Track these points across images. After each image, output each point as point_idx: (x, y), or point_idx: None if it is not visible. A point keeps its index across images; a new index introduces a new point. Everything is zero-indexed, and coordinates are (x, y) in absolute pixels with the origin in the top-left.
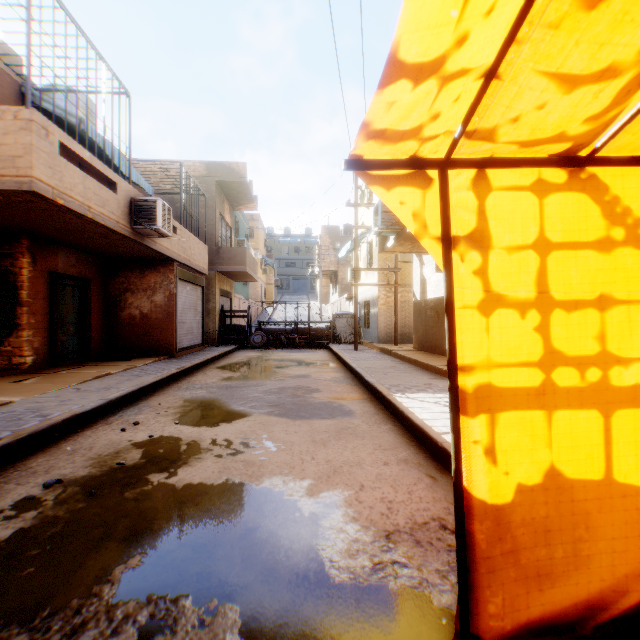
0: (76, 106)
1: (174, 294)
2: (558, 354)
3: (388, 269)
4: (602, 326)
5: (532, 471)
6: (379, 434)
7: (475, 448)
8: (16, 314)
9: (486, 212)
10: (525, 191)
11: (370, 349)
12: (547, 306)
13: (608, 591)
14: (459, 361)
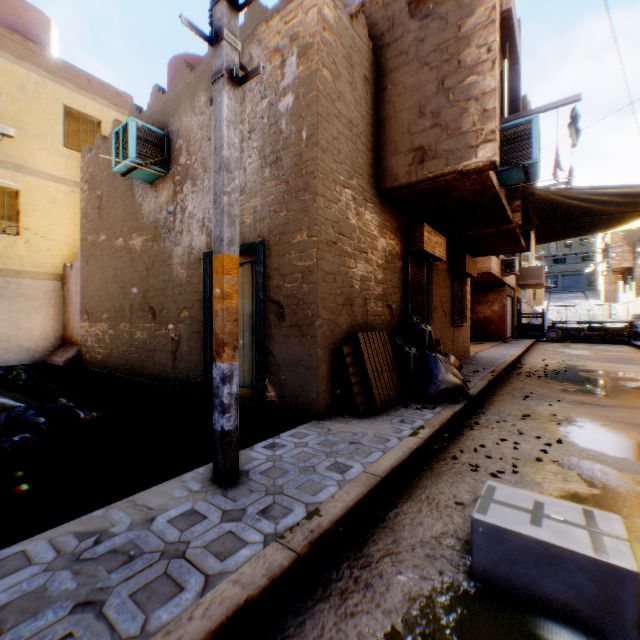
0: None
1: (505, 305)
2: None
3: None
4: None
5: None
6: None
7: None
8: None
9: None
10: None
11: None
12: None
13: None
14: None
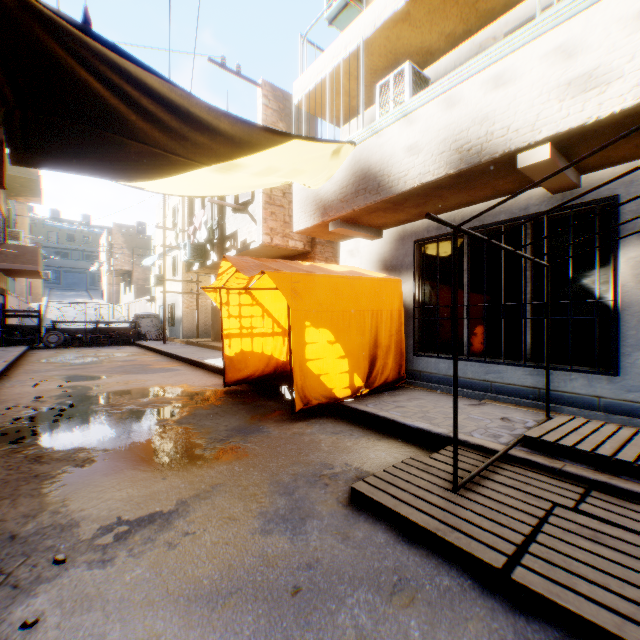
0: None
1: None
2: (243, 327)
3: (192, 281)
4: (252, 321)
5: (238, 350)
6: (197, 373)
7: (227, 345)
8: None
9: (229, 298)
10: (237, 294)
11: (176, 343)
12: (241, 317)
13: (253, 373)
14: (224, 328)
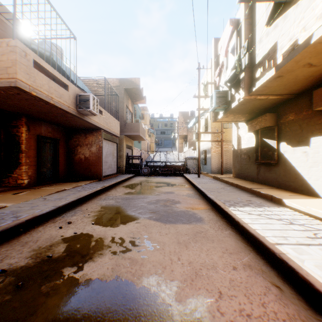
0: (44, 41)
1: (101, 147)
2: None
3: (217, 132)
4: None
5: None
6: (223, 238)
7: None
8: (19, 157)
9: None
10: None
11: (207, 177)
12: None
13: None
14: None
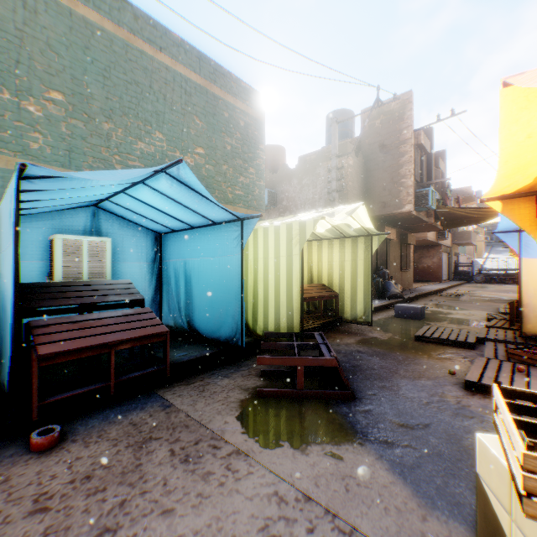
0: None
1: (441, 258)
2: None
3: None
4: None
5: None
6: None
7: None
8: None
9: None
10: None
11: None
12: None
13: None
14: None
